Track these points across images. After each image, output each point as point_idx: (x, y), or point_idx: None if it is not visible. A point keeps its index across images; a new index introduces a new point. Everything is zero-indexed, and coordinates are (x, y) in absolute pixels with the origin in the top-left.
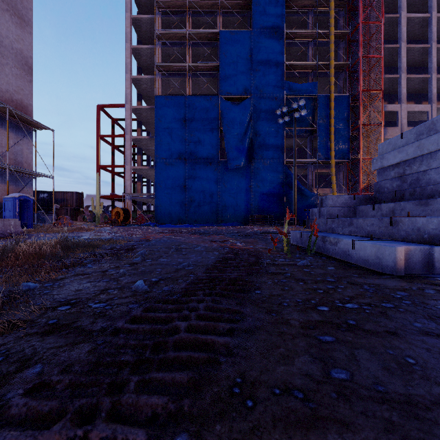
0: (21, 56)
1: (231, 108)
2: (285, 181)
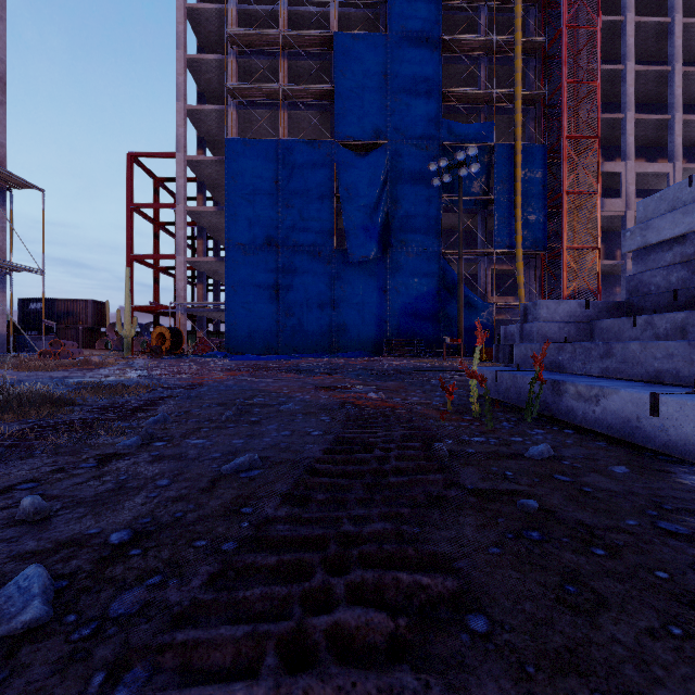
0: None
1: (353, 161)
2: (443, 283)
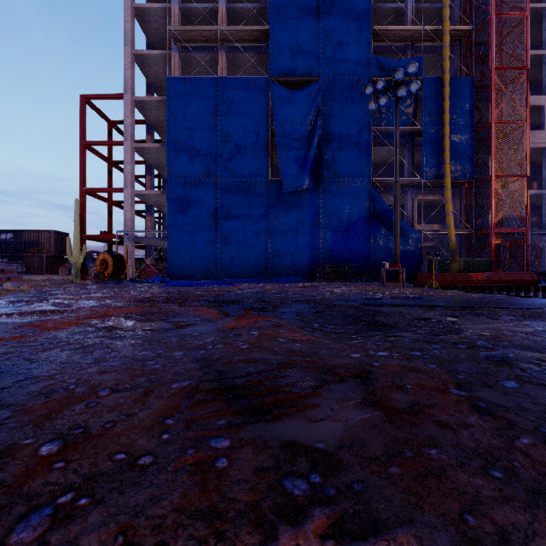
0: None
1: (287, 96)
2: (372, 211)
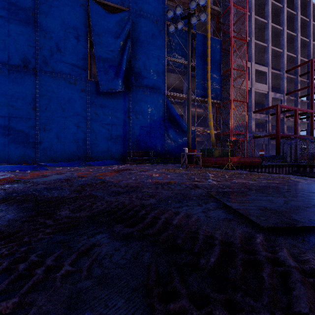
0: None
1: (104, 15)
2: (166, 114)
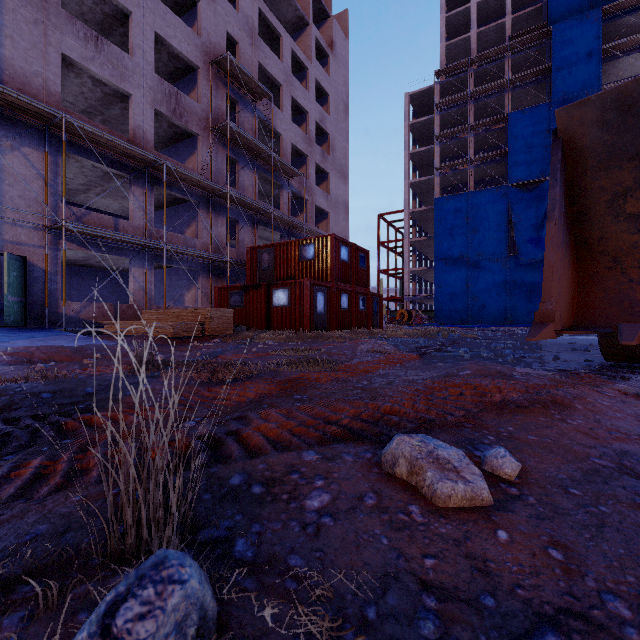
0: (345, 203)
1: (523, 196)
2: None
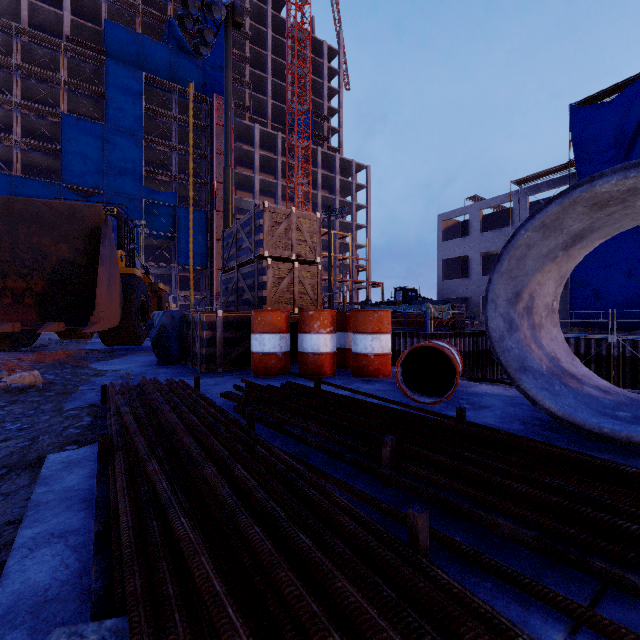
0: None
1: (78, 201)
2: None
